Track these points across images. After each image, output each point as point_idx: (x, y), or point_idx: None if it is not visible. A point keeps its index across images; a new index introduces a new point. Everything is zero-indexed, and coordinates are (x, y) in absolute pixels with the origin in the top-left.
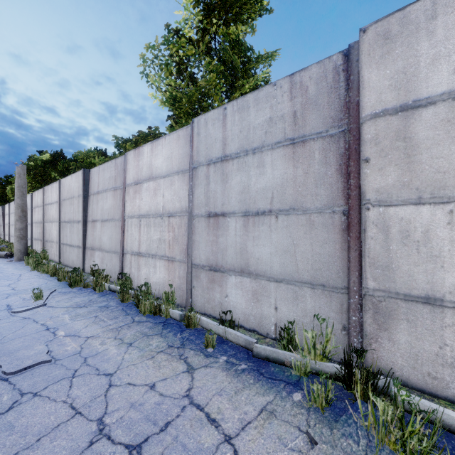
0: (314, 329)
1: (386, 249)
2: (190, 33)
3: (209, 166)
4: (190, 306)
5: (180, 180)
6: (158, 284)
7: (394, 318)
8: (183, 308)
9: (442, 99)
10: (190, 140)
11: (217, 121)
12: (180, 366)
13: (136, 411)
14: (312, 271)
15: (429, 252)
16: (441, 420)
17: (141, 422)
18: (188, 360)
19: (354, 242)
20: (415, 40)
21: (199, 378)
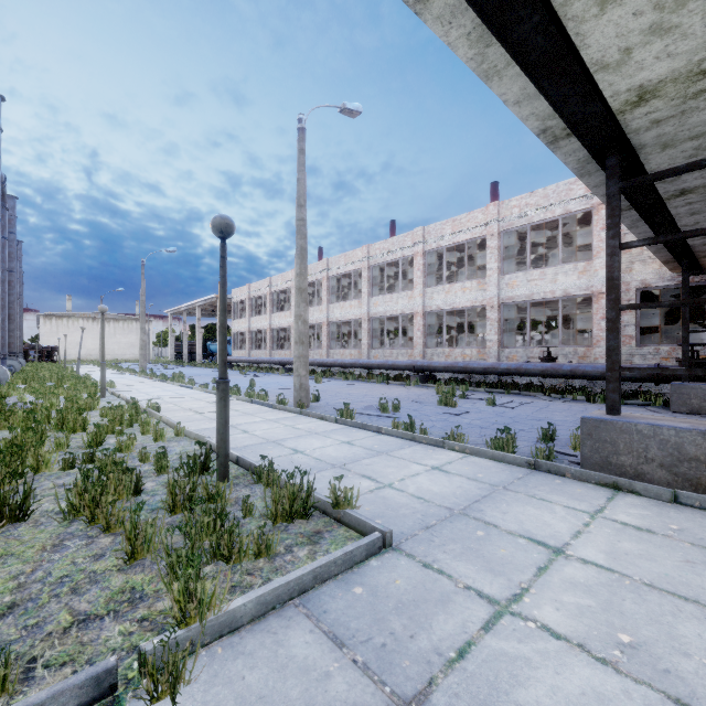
0: None
1: None
2: None
3: None
4: None
5: None
6: None
7: None
8: None
9: None
10: None
11: None
12: None
13: None
14: None
15: None
16: None
17: None
18: None
19: None
20: None
21: None
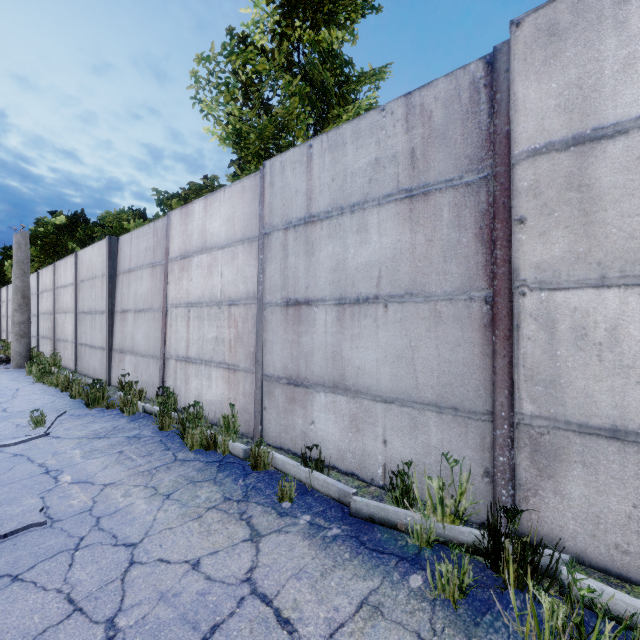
0: (442, 474)
1: (551, 356)
2: (263, 41)
3: (287, 230)
4: (259, 436)
5: (245, 251)
6: (214, 403)
7: (564, 460)
8: (249, 439)
9: (638, 125)
10: (259, 193)
11: (299, 164)
12: (239, 531)
13: (167, 607)
14: (438, 387)
15: (617, 361)
16: (639, 622)
17: (174, 625)
18: (253, 522)
19: (502, 343)
20: (596, 36)
21: (267, 551)
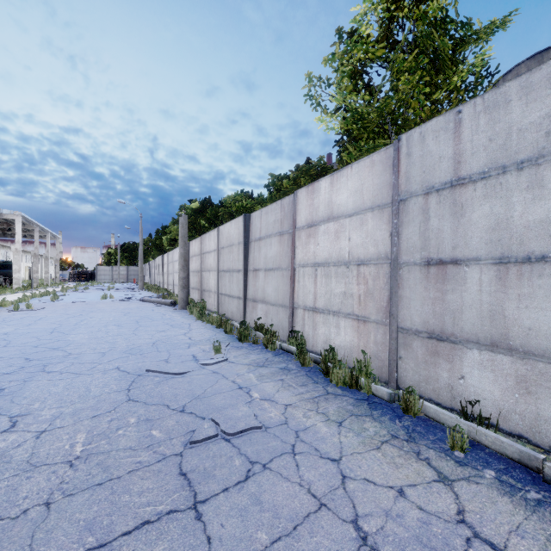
0: None
1: None
2: (368, 30)
3: (428, 195)
4: (395, 382)
5: (375, 218)
6: (342, 348)
7: None
8: (382, 383)
9: None
10: (392, 164)
11: (444, 131)
12: (425, 470)
13: (397, 525)
14: None
15: None
16: None
17: (414, 545)
18: (433, 464)
19: None
20: None
21: (467, 497)
